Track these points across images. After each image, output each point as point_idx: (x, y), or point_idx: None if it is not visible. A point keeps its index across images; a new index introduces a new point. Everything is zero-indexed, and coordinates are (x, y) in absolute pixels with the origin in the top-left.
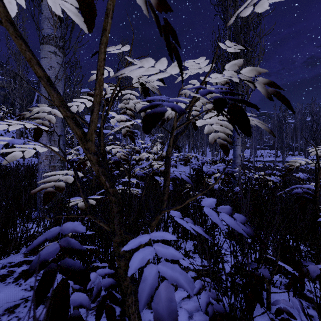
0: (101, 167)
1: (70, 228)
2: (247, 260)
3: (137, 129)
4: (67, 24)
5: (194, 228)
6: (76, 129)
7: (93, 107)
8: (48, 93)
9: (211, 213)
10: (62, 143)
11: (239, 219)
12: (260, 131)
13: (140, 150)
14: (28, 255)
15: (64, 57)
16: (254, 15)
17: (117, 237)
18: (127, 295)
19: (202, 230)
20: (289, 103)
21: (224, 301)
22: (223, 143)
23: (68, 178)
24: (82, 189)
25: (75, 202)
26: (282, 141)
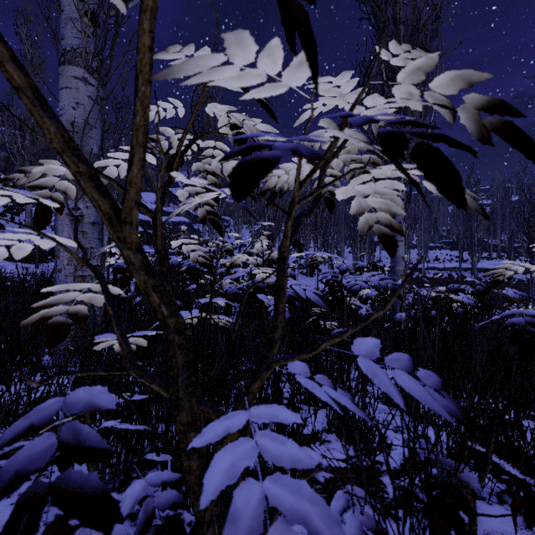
0: (152, 277)
1: (84, 402)
2: (434, 456)
3: (228, 215)
4: (107, 31)
5: (336, 397)
6: (99, 200)
7: (132, 154)
8: (38, 123)
9: (374, 371)
10: (98, 236)
11: (430, 383)
12: (434, 219)
13: (232, 249)
14: (31, 435)
15: (101, 87)
16: (428, 18)
17: (184, 414)
18: (204, 525)
19: (349, 399)
20: (530, 145)
21: (388, 527)
22: (386, 232)
23: (94, 297)
24: (117, 319)
25: (109, 342)
26: (471, 235)
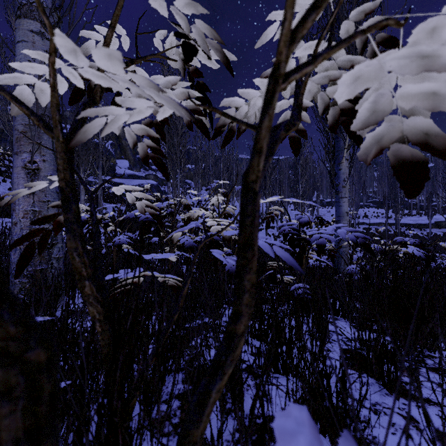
0: None
1: None
2: None
3: (190, 179)
4: None
5: None
6: None
7: None
8: None
9: None
10: (56, 190)
11: None
12: (363, 182)
13: (190, 204)
14: None
15: None
16: None
17: None
18: None
19: None
20: None
21: None
22: (412, 155)
23: None
24: None
25: None
26: (395, 195)
